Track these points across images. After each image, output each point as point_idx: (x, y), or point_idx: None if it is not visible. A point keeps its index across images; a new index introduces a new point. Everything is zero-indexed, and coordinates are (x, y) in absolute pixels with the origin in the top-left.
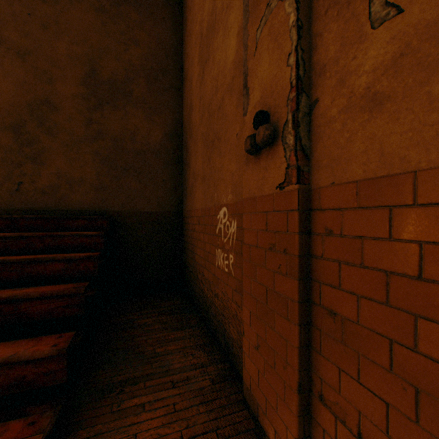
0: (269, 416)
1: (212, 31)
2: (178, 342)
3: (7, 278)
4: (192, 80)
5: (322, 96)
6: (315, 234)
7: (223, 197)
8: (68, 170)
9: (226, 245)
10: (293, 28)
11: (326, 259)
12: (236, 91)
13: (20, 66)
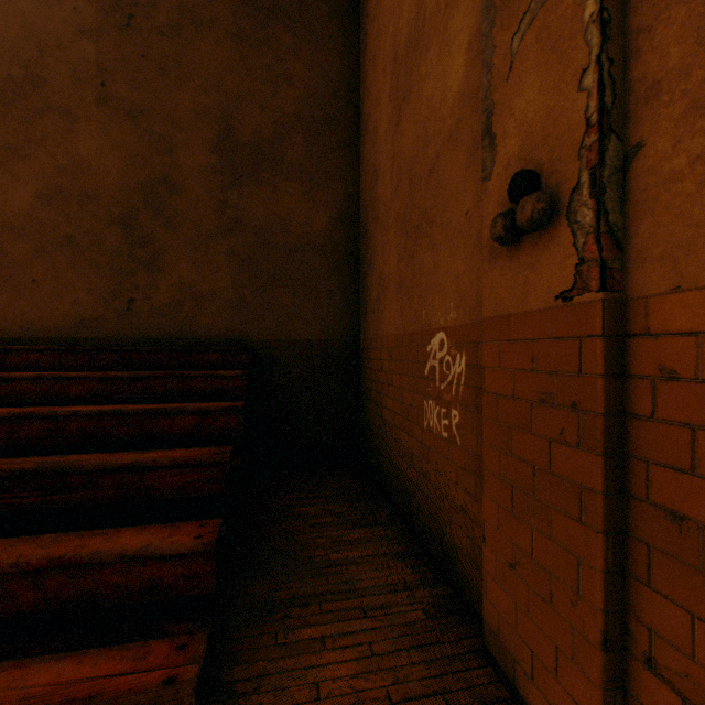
0: (540, 683)
1: (416, 49)
2: (363, 546)
3: (123, 435)
4: (377, 130)
5: (652, 136)
6: (635, 377)
7: (439, 315)
8: (193, 279)
9: (445, 394)
10: (593, 25)
11: (662, 421)
12: (464, 142)
13: (131, 133)
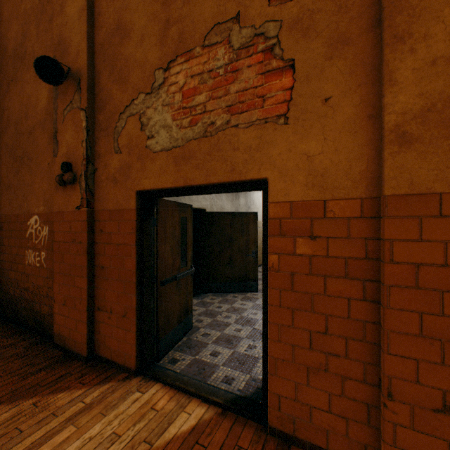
0: (73, 337)
1: (21, 61)
2: None
3: None
4: None
5: (99, 168)
6: (97, 232)
7: (36, 207)
8: None
9: (39, 245)
10: (85, 130)
11: (101, 243)
12: (48, 131)
13: None
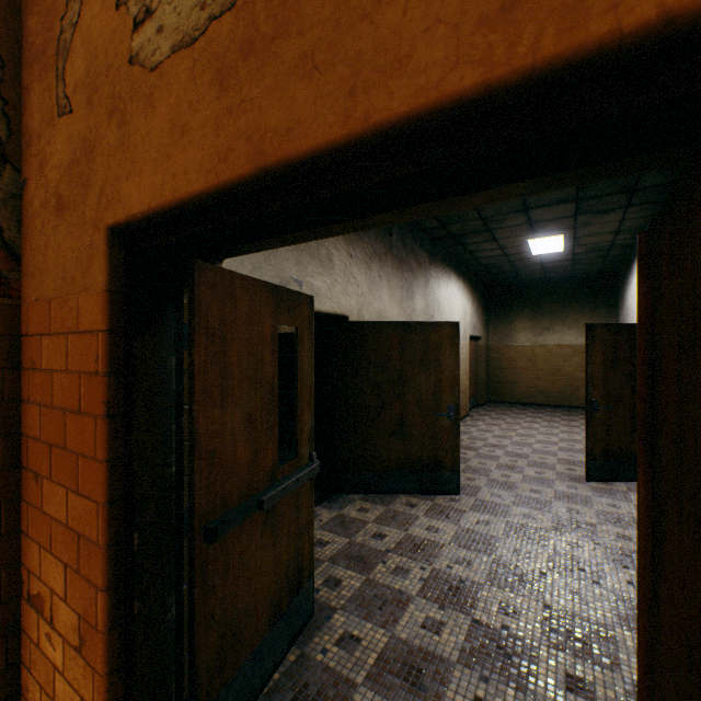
0: None
1: None
2: None
3: None
4: None
5: (31, 177)
6: (26, 369)
7: None
8: None
9: None
10: None
11: (33, 403)
12: None
13: None
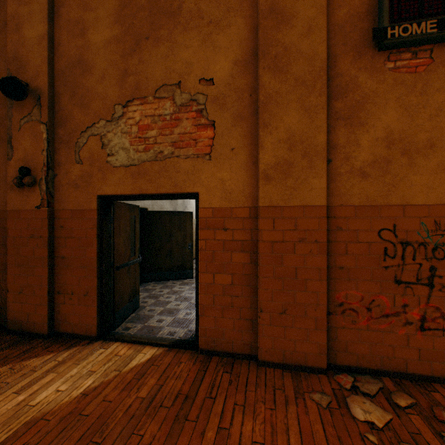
0: (31, 320)
1: None
2: None
3: None
4: None
5: (60, 174)
6: (57, 228)
7: None
8: None
9: None
10: (46, 141)
11: (62, 237)
12: None
13: None
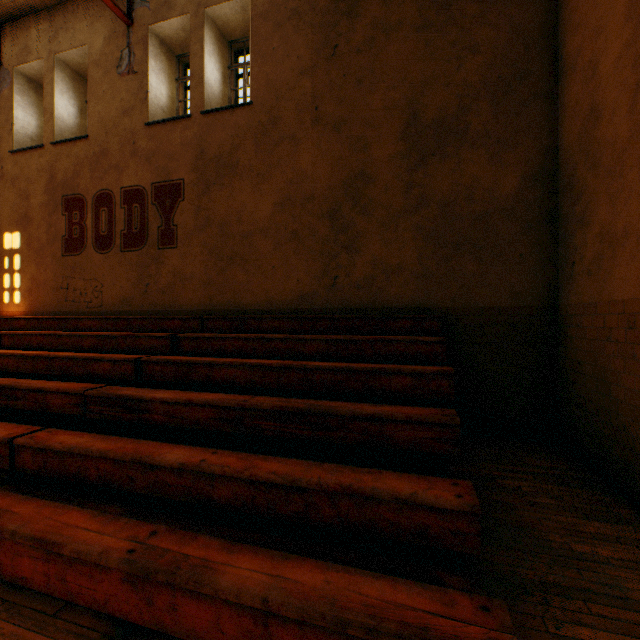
0: None
1: None
2: (612, 546)
3: (351, 388)
4: (596, 64)
5: None
6: None
7: None
8: (383, 256)
9: None
10: None
11: None
12: None
13: (335, 141)
